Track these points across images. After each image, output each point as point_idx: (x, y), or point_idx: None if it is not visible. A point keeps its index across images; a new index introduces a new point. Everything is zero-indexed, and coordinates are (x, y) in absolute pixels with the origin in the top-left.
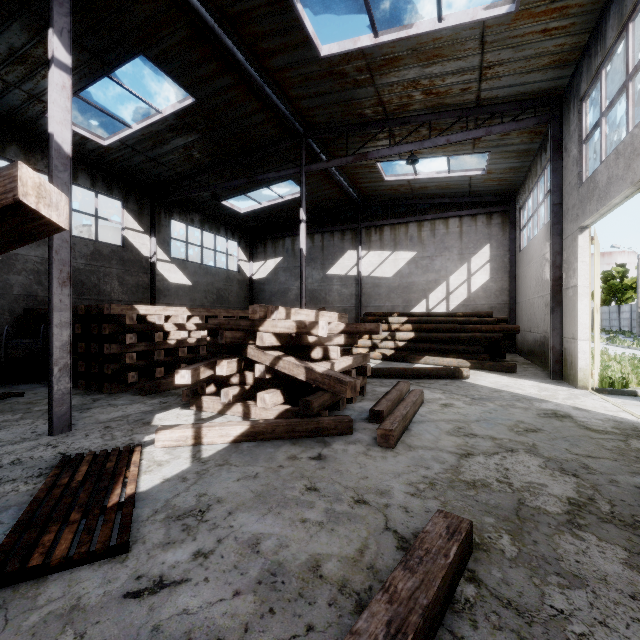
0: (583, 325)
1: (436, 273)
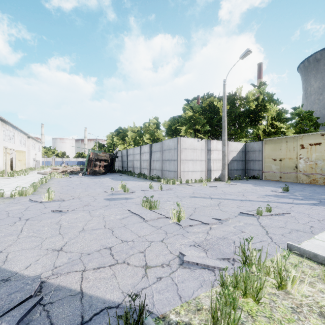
0: (14, 162)
1: None
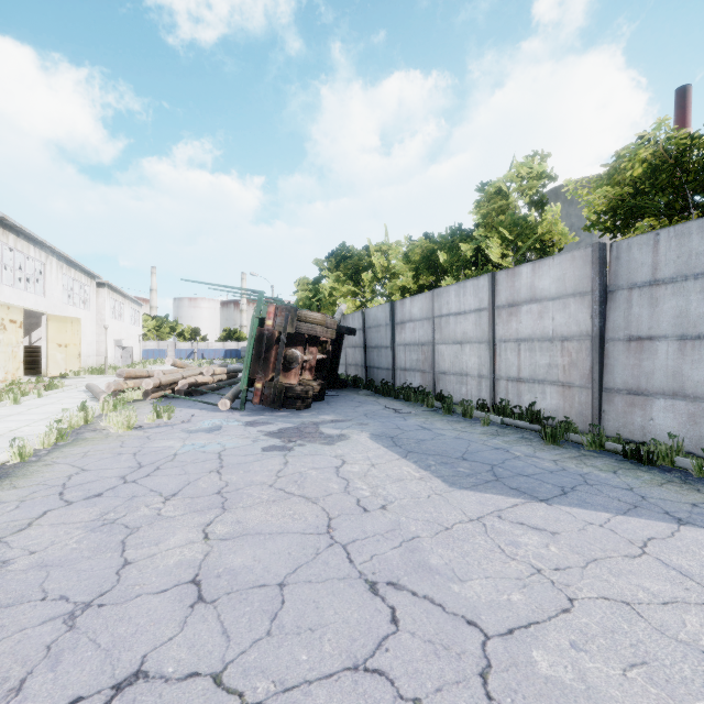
0: (44, 352)
1: (38, 319)
